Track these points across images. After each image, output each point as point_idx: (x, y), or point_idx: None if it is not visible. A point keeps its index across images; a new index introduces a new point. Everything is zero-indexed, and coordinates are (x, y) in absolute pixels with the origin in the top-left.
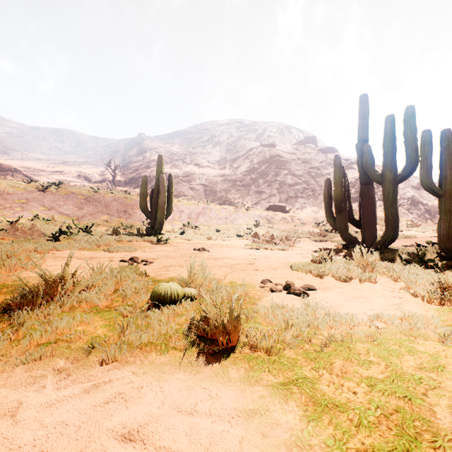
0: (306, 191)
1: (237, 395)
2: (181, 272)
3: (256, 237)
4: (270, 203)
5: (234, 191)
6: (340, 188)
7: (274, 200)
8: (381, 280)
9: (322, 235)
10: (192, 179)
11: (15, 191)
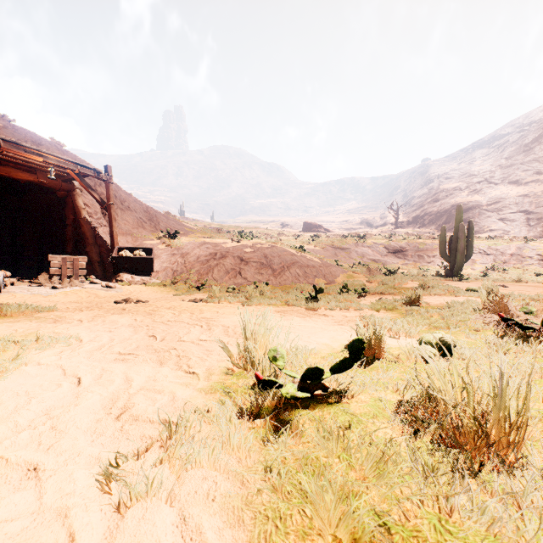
0: None
1: None
2: None
3: None
4: None
5: None
6: None
7: None
8: None
9: None
10: (503, 206)
11: (342, 246)
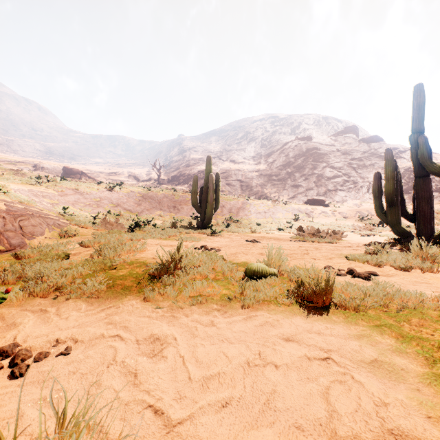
0: (347, 183)
1: (344, 329)
2: (248, 258)
3: (301, 230)
4: (307, 196)
5: (269, 186)
6: (392, 182)
7: (311, 193)
8: None
9: (368, 229)
10: (228, 175)
11: (91, 191)
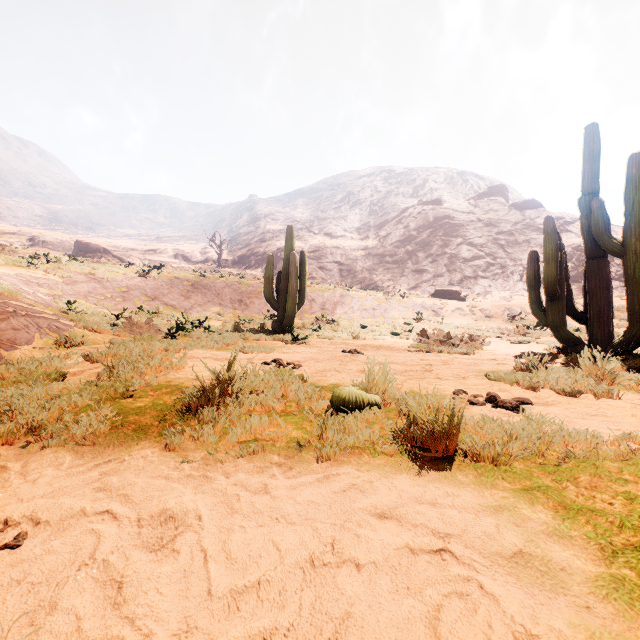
0: (492, 267)
1: (475, 495)
2: (342, 378)
3: (424, 336)
4: (435, 286)
5: (381, 271)
6: (554, 265)
7: (441, 282)
8: (627, 396)
9: (521, 334)
10: (322, 255)
11: (115, 277)
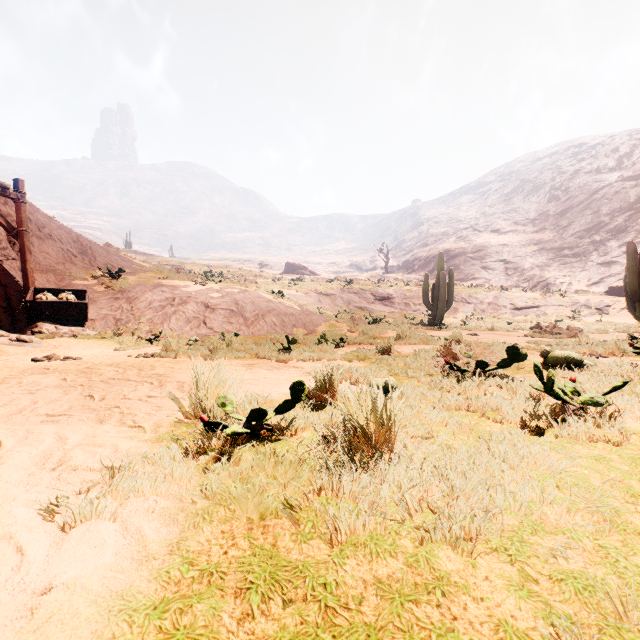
0: None
1: None
2: None
3: (538, 328)
4: None
5: (556, 266)
6: (633, 276)
7: None
8: None
9: None
10: (486, 255)
11: (327, 291)
